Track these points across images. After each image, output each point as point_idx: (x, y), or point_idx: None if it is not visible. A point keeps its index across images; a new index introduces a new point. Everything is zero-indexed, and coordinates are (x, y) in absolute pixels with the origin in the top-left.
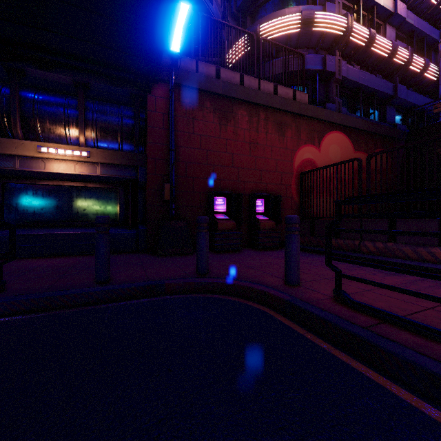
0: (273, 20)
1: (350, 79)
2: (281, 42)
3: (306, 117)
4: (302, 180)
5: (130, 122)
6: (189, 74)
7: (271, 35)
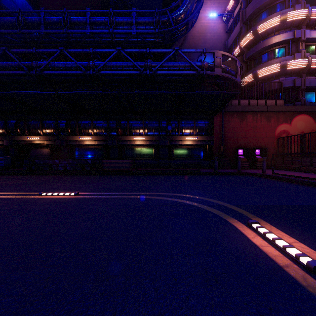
0: (265, 67)
1: (312, 85)
2: (270, 75)
3: (283, 111)
4: (278, 141)
5: (208, 126)
6: (228, 107)
7: (264, 74)
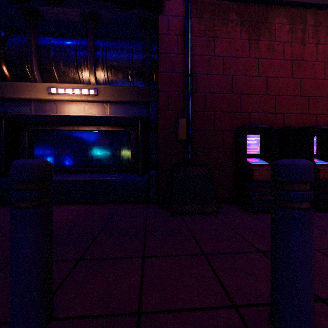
0: None
1: None
2: None
3: None
4: None
5: (141, 54)
6: None
7: None
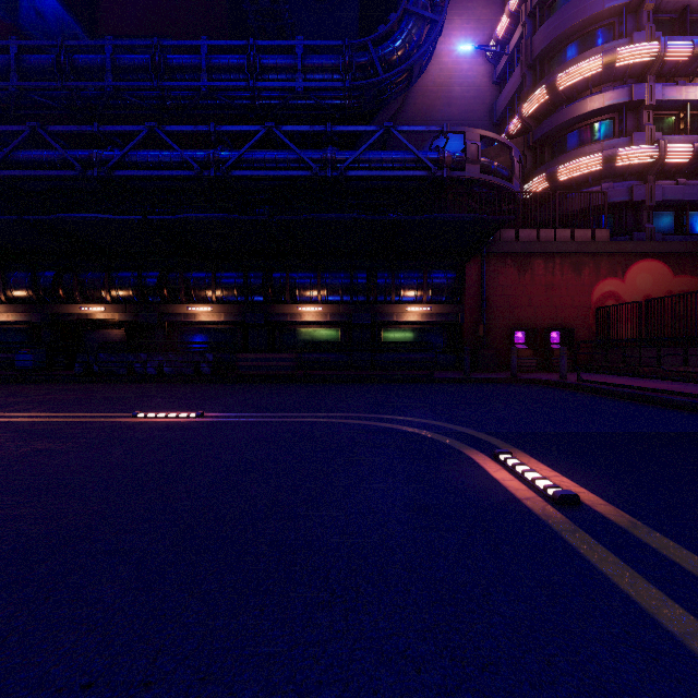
0: (572, 161)
1: (669, 200)
2: (581, 178)
3: (607, 253)
4: (597, 314)
5: (452, 283)
6: (494, 244)
7: (570, 175)
